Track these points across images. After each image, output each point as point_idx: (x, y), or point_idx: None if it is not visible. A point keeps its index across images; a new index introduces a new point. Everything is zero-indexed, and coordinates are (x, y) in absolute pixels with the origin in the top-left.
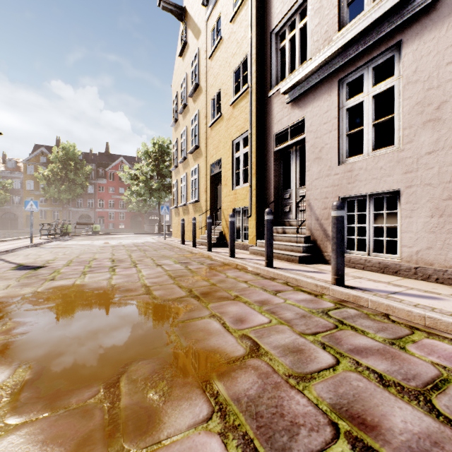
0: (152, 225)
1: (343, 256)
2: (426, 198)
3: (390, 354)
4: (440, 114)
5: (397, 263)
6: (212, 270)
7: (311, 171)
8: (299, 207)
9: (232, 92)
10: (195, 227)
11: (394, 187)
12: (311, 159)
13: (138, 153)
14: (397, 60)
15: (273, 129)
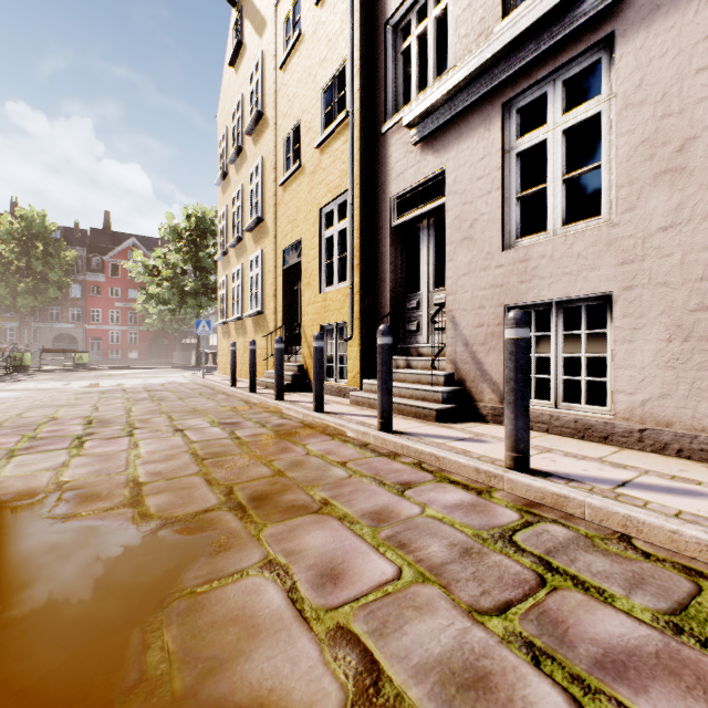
0: (187, 353)
1: (527, 415)
2: (659, 308)
3: (690, 669)
4: (684, 160)
5: (609, 422)
6: (280, 438)
7: (456, 261)
8: (437, 322)
9: (320, 125)
10: (254, 358)
11: (602, 289)
12: (456, 241)
13: (160, 230)
14: (607, 67)
15: (390, 189)
